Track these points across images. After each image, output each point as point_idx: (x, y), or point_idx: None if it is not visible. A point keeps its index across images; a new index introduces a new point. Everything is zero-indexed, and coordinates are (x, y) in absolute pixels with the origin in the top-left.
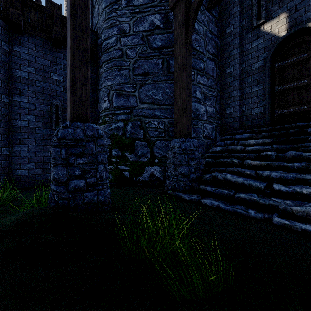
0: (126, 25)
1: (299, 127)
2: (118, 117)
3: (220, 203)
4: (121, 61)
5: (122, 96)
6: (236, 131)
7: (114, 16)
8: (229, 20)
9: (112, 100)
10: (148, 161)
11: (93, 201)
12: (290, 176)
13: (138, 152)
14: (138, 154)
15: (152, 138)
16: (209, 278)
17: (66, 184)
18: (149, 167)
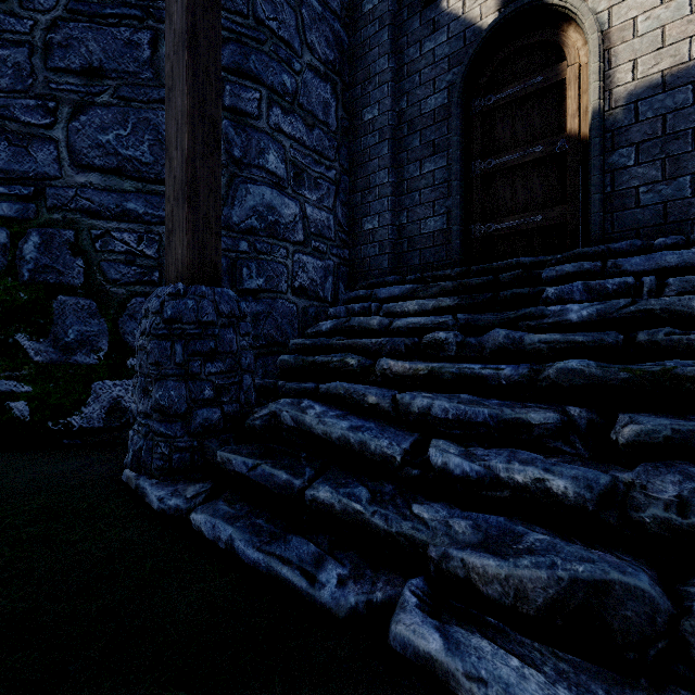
0: None
1: (524, 268)
2: None
3: (238, 534)
4: None
5: (2, 138)
6: (383, 278)
7: None
8: None
9: None
10: (104, 363)
11: None
12: (485, 413)
13: (66, 334)
14: (64, 341)
15: (116, 288)
16: None
17: None
18: (107, 383)
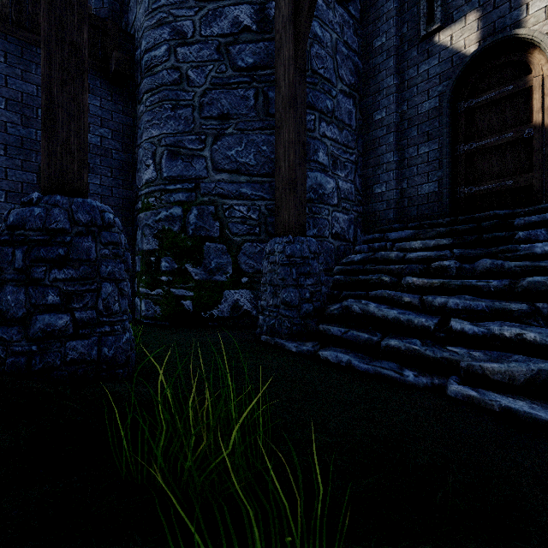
0: (186, 22)
1: (499, 217)
2: (173, 198)
3: (353, 358)
4: (177, 91)
5: (179, 158)
6: (391, 226)
7: (165, 6)
8: (379, 25)
9: (160, 165)
10: (230, 280)
11: (88, 358)
12: (482, 305)
13: (210, 264)
14: (209, 268)
15: (236, 237)
16: (285, 537)
17: (25, 324)
18: (231, 291)
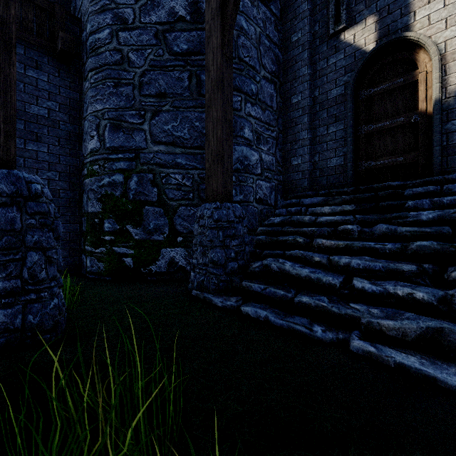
0: (127, 10)
1: (392, 188)
2: (115, 166)
3: (270, 314)
4: (119, 71)
5: (121, 131)
6: (305, 192)
7: None
8: (296, 22)
9: (103, 137)
10: (166, 240)
11: (11, 326)
12: (379, 266)
13: (149, 225)
14: (148, 228)
15: (172, 202)
16: None
17: None
18: (168, 249)
